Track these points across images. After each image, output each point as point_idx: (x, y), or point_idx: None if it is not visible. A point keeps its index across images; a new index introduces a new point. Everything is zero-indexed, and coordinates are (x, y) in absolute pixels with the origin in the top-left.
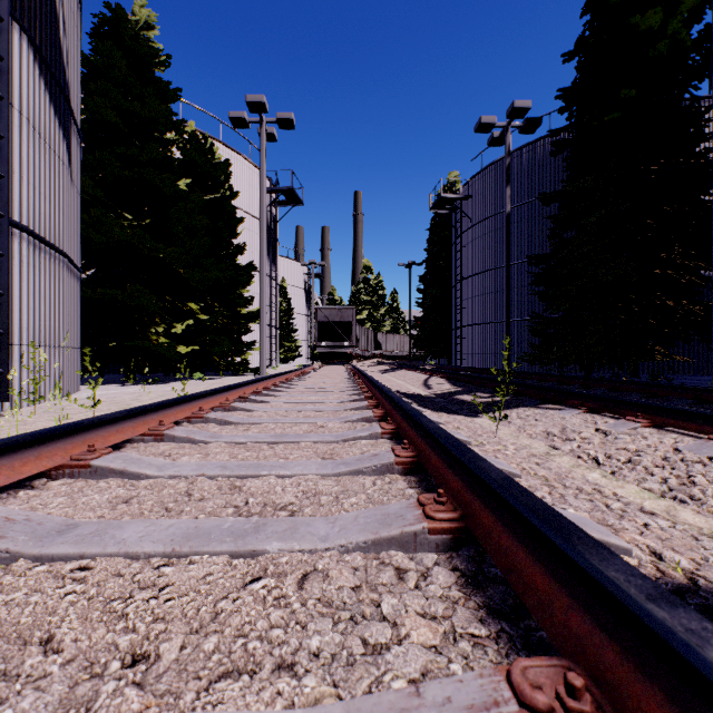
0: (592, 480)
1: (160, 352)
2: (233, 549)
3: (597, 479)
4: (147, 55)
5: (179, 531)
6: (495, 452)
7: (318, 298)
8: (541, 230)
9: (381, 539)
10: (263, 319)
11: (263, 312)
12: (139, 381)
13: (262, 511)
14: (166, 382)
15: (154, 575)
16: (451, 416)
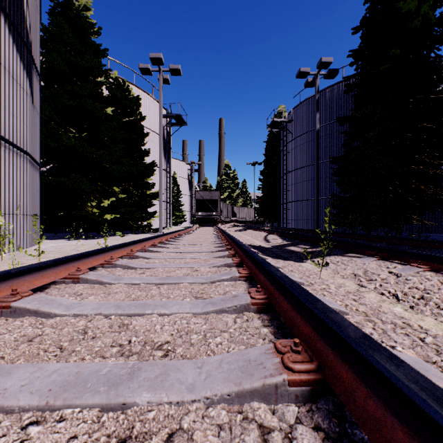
0: (398, 314)
1: (94, 218)
2: (104, 402)
3: (401, 313)
4: (85, 26)
5: (60, 379)
6: (322, 291)
7: (196, 184)
8: (338, 141)
9: (244, 391)
10: (161, 197)
11: (161, 193)
12: (80, 237)
13: (141, 351)
14: (97, 238)
15: (17, 439)
16: (285, 261)
